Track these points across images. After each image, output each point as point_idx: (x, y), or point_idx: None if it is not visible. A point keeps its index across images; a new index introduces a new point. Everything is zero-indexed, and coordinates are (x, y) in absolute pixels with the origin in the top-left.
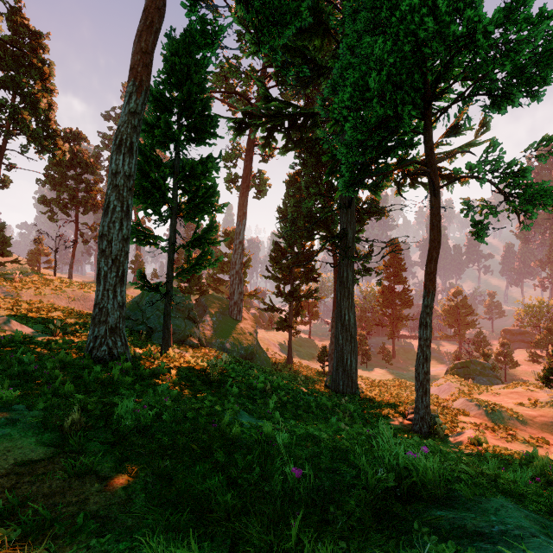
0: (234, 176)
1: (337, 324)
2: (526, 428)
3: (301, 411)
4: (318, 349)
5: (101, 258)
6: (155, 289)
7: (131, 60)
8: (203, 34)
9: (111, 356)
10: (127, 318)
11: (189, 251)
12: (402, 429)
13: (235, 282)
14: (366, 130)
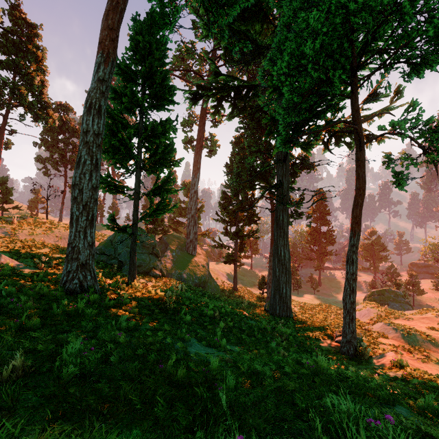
0: (190, 139)
1: (274, 259)
2: (438, 349)
3: (244, 335)
4: (258, 278)
5: (73, 204)
6: (123, 230)
7: (100, 35)
8: (162, 15)
9: (82, 288)
10: (102, 253)
11: (151, 199)
12: (331, 351)
13: (191, 224)
14: (301, 94)
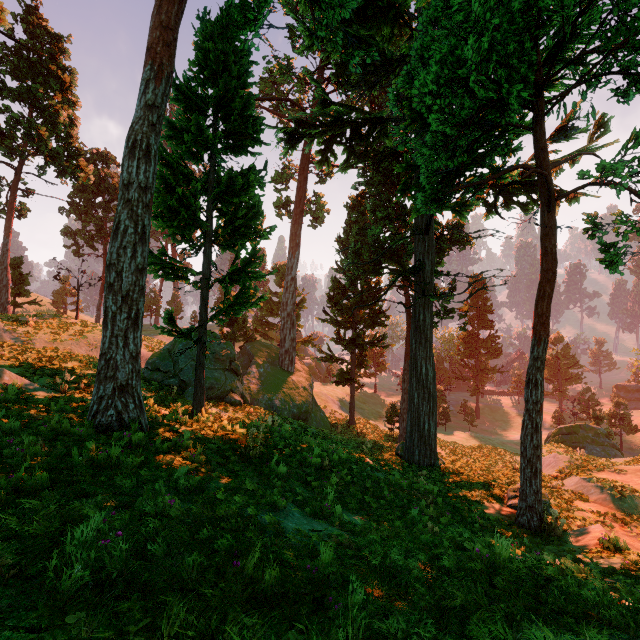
0: (285, 201)
1: (411, 378)
2: None
3: (369, 497)
4: (385, 406)
5: (108, 295)
6: (185, 334)
7: (149, 37)
8: (243, 9)
9: (121, 423)
10: (156, 369)
11: (226, 287)
12: (503, 521)
13: (286, 326)
14: (457, 124)
